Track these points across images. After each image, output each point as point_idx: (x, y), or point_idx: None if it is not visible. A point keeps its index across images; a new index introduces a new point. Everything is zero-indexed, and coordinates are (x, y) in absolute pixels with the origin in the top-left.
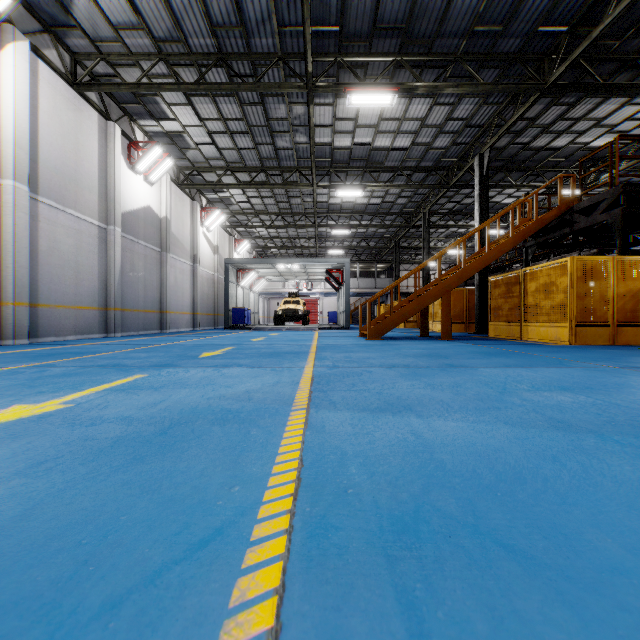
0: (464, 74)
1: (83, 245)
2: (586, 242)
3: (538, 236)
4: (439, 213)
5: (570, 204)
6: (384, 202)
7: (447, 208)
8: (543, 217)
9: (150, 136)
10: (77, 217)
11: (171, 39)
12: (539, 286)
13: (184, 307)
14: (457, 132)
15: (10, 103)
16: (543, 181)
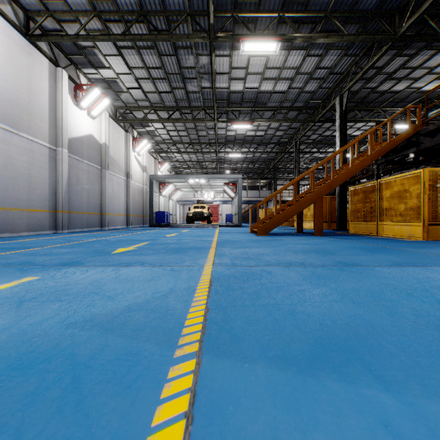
0: (331, 29)
1: (35, 162)
2: (424, 160)
3: (388, 155)
4: (306, 143)
5: (416, 129)
6: (266, 134)
7: (312, 139)
8: (395, 139)
9: (92, 82)
10: (30, 140)
11: None
12: (393, 193)
13: (120, 210)
14: (323, 78)
15: None
16: (383, 118)
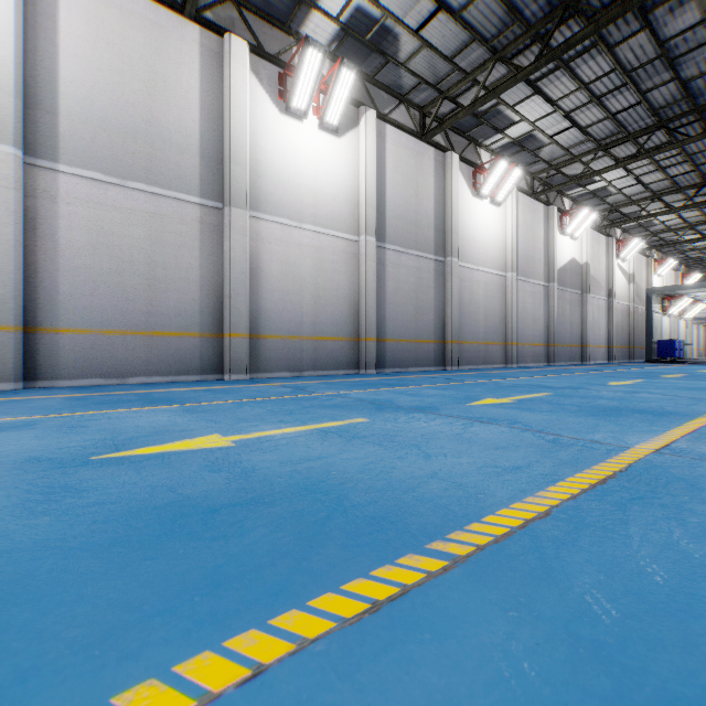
0: None
1: (536, 301)
2: None
3: None
4: None
5: None
6: None
7: None
8: None
9: (573, 199)
10: (533, 283)
11: (611, 135)
12: None
13: (599, 341)
14: None
15: (509, 228)
16: None
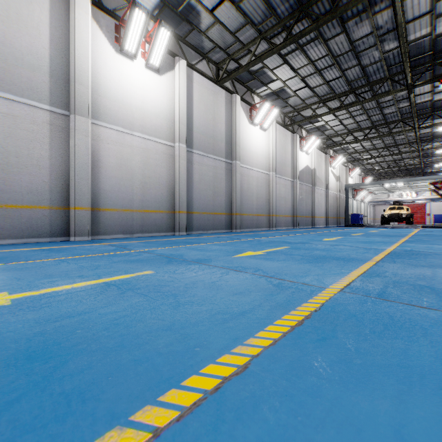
0: None
1: (286, 190)
2: None
3: None
4: None
5: None
6: None
7: None
8: None
9: (307, 131)
10: (285, 179)
11: (327, 94)
12: None
13: (321, 214)
14: None
15: (271, 145)
16: None
